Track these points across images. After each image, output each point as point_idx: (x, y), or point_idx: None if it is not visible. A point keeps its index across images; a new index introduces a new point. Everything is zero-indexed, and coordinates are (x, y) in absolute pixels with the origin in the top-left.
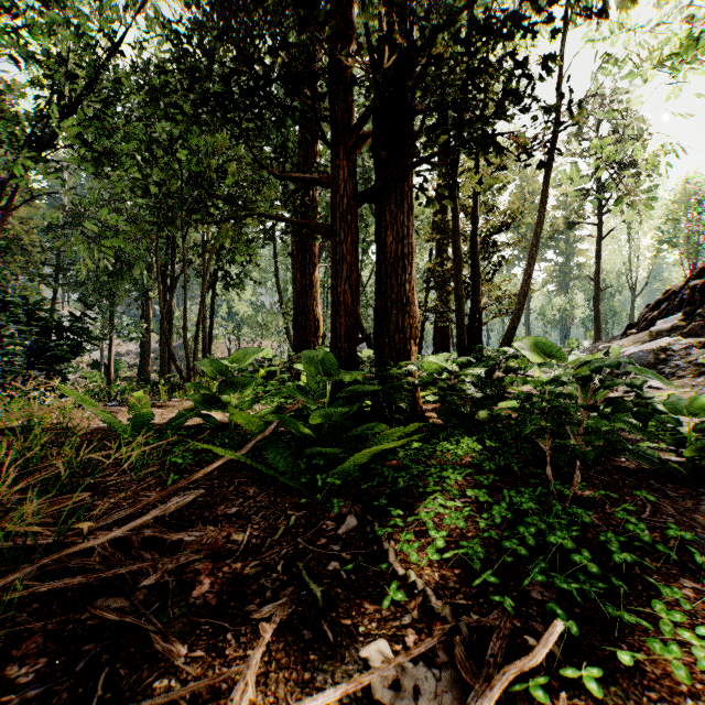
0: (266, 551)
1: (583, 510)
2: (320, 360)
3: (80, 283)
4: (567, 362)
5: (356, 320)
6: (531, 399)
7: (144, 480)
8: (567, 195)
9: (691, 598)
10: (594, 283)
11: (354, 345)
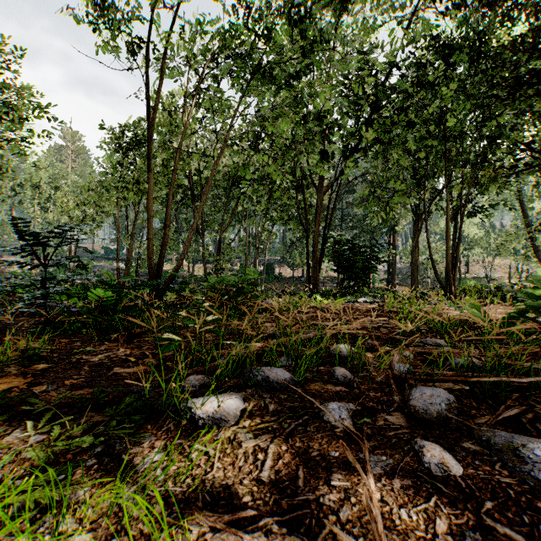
0: None
1: None
2: None
3: (354, 227)
4: None
5: None
6: None
7: (535, 352)
8: None
9: None
10: None
11: None
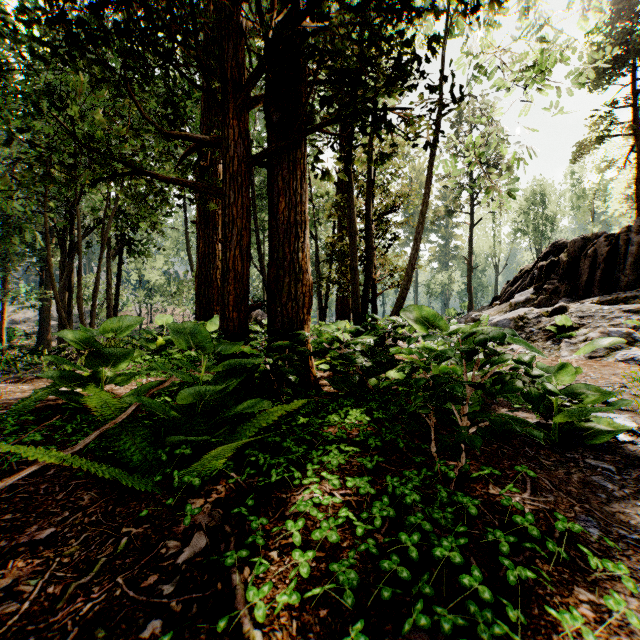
0: (61, 608)
1: (469, 498)
2: (190, 331)
3: None
4: (450, 331)
5: (247, 287)
6: (416, 370)
7: None
8: (447, 187)
9: (592, 620)
10: (468, 262)
11: (244, 314)
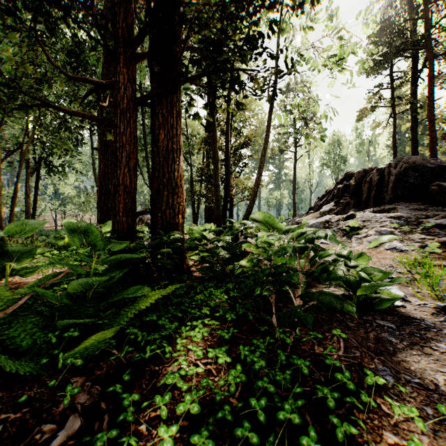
0: None
1: (302, 361)
2: (80, 233)
3: None
4: (284, 231)
5: (134, 198)
6: (261, 261)
7: None
8: (280, 134)
9: None
10: (293, 184)
11: (132, 218)
